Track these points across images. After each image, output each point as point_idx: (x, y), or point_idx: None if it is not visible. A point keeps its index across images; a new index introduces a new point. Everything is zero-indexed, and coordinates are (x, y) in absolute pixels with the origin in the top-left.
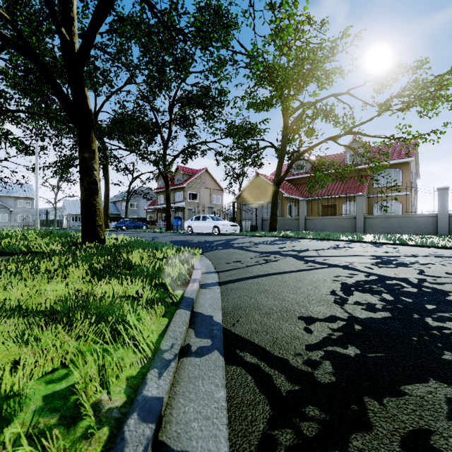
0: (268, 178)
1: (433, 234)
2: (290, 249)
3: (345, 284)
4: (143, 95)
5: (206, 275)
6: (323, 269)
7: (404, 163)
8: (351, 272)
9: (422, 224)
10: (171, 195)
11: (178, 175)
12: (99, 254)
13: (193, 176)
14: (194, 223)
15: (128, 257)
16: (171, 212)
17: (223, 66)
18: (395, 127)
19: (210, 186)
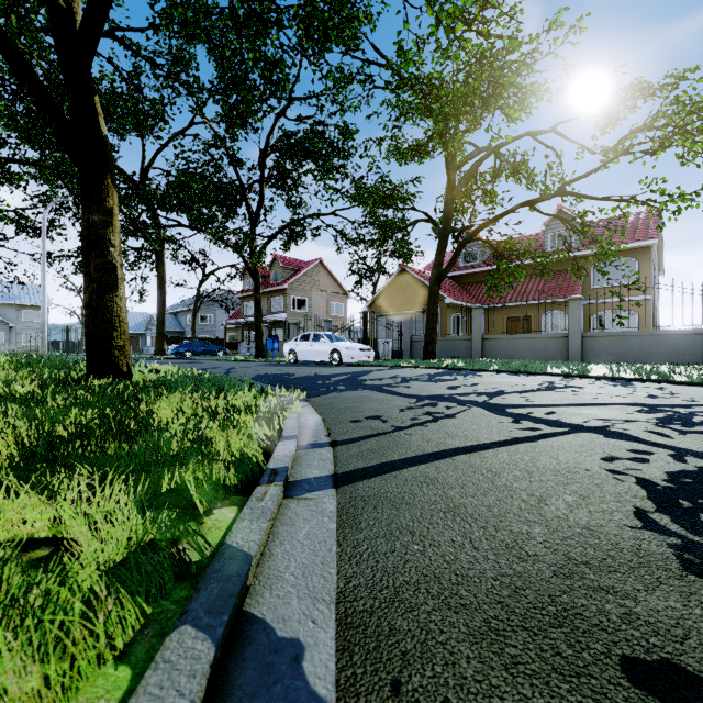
0: (420, 273)
1: (702, 364)
2: (470, 391)
3: (651, 487)
4: (215, 136)
5: (307, 452)
6: (563, 437)
7: (642, 248)
8: (632, 447)
9: (683, 346)
10: (264, 301)
11: (275, 270)
12: (95, 403)
13: (299, 272)
14: (300, 346)
15: (146, 410)
16: (263, 328)
17: (347, 83)
18: (639, 182)
19: (326, 287)
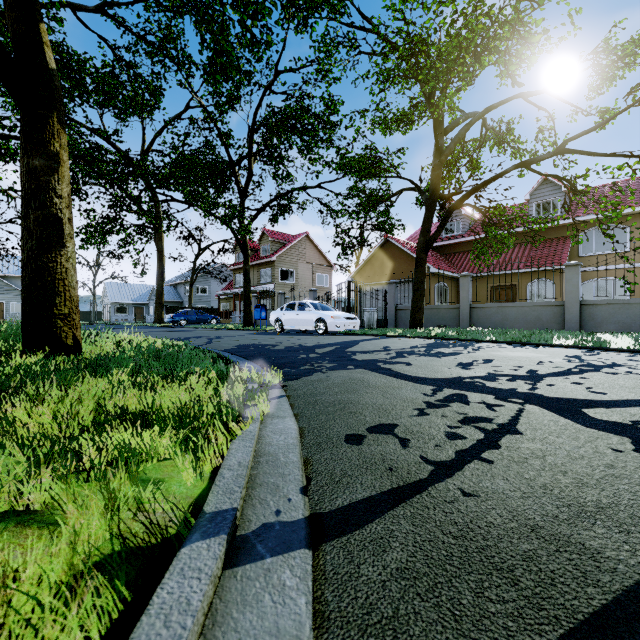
0: (404, 243)
1: None
2: (492, 371)
3: None
4: (204, 110)
5: (247, 582)
6: None
7: (633, 215)
8: None
9: None
10: (254, 273)
11: (264, 243)
12: None
13: (286, 245)
14: (285, 315)
15: None
16: (253, 298)
17: (333, 46)
18: None
19: (312, 259)
